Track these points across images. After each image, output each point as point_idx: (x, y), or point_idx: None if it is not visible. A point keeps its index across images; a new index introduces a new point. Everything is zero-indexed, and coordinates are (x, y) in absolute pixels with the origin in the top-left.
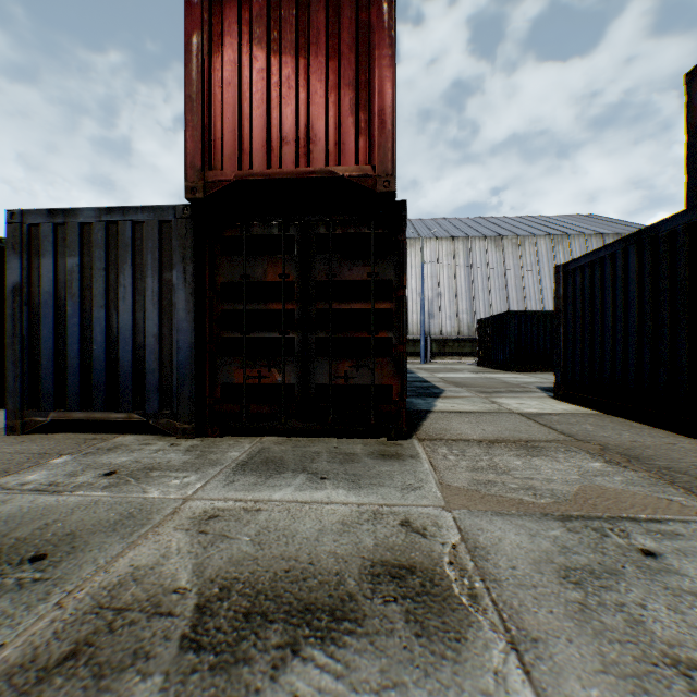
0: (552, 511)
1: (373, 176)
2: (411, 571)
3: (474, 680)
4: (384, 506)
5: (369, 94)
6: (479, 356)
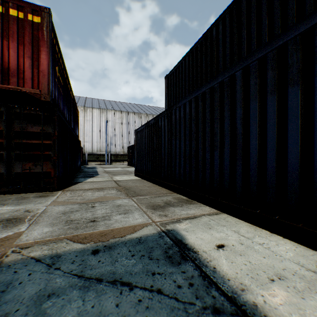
0: (81, 202)
1: (40, 94)
2: (16, 219)
3: (12, 230)
4: (24, 208)
5: (39, 63)
6: (128, 161)
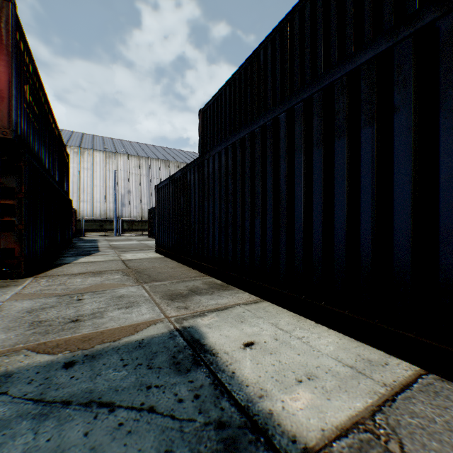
0: (63, 294)
1: None
2: None
3: None
4: None
5: None
6: (149, 231)
